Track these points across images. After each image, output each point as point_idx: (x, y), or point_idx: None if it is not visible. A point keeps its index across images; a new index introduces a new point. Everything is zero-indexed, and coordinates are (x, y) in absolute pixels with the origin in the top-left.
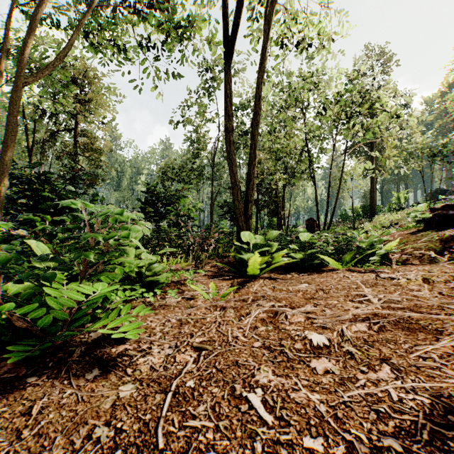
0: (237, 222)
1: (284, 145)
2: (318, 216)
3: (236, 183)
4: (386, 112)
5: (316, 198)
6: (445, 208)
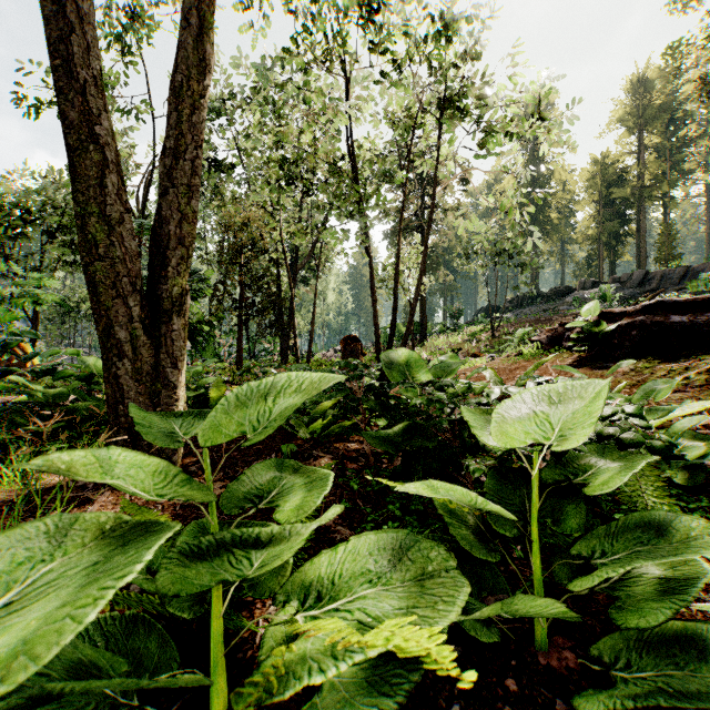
0: (102, 323)
1: (302, 152)
2: (378, 327)
3: (92, 129)
4: (529, 95)
5: (373, 288)
6: (656, 311)
